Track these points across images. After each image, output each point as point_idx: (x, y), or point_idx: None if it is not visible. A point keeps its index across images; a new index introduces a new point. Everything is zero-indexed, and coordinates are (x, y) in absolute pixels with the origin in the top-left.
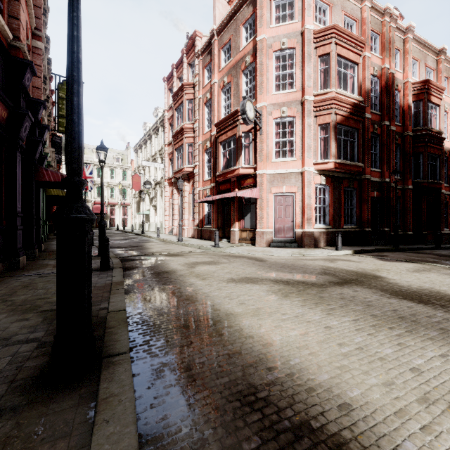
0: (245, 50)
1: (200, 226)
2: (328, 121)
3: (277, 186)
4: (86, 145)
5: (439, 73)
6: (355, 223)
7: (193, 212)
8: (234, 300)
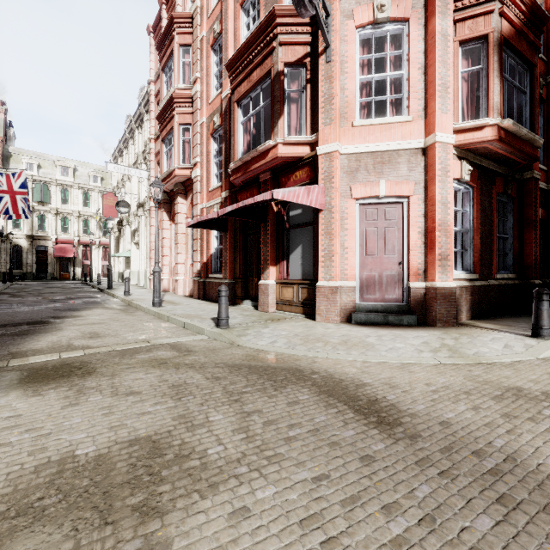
0: None
1: (202, 274)
2: (485, 32)
3: (366, 182)
4: (46, 155)
5: None
6: (511, 270)
7: (192, 251)
8: None
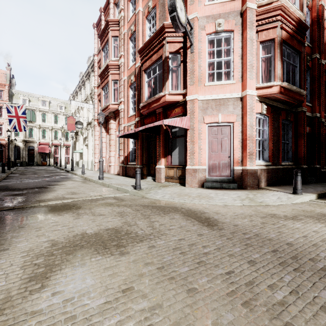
0: None
1: (124, 162)
2: (273, 37)
3: (211, 115)
4: (33, 94)
5: None
6: (291, 160)
7: (119, 149)
8: None
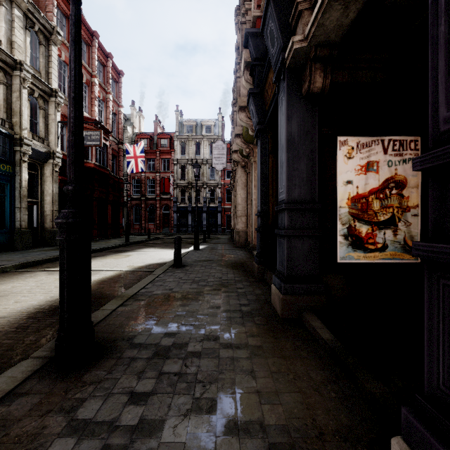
0: None
1: None
2: None
3: None
4: None
5: None
6: None
7: None
8: None
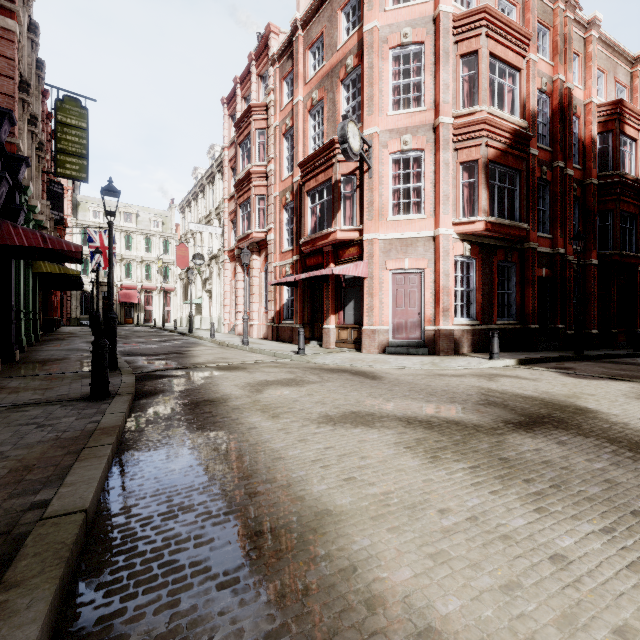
0: (345, 49)
1: (276, 321)
2: (476, 158)
3: (396, 259)
4: (110, 201)
5: (635, 92)
6: (514, 317)
7: (265, 300)
8: (332, 470)
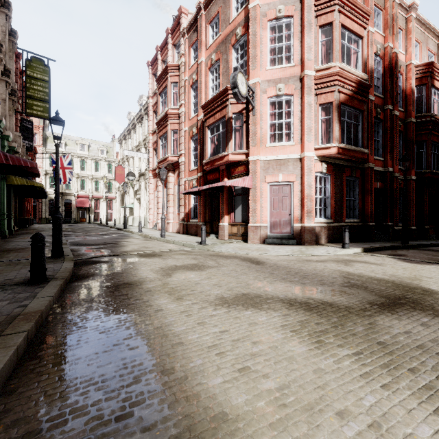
0: (235, 22)
1: (185, 220)
2: (331, 100)
3: (272, 174)
4: (69, 136)
5: None
6: (357, 217)
7: (178, 205)
8: (227, 358)
